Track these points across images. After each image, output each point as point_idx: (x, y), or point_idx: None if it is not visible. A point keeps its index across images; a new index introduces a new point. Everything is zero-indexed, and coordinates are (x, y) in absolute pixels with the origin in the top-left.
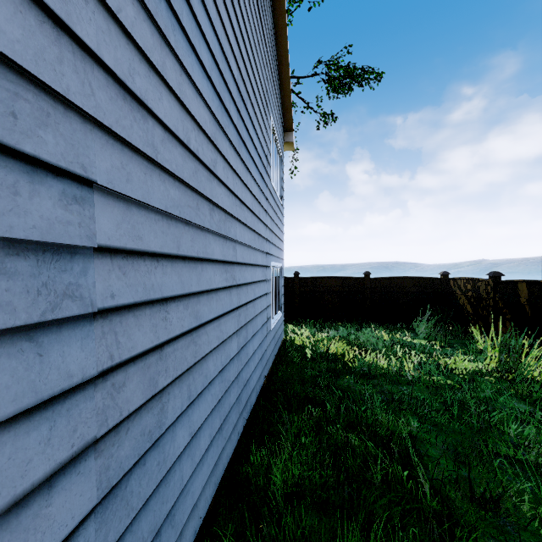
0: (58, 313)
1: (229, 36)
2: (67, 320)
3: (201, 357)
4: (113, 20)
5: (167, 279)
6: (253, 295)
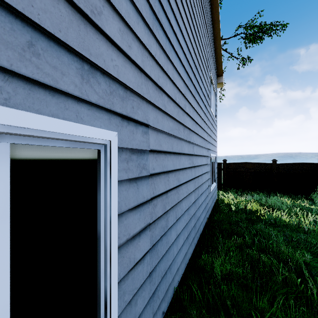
0: (141, 174)
1: (191, 39)
2: (143, 177)
3: (180, 200)
4: (153, 60)
5: (168, 163)
6: (201, 172)
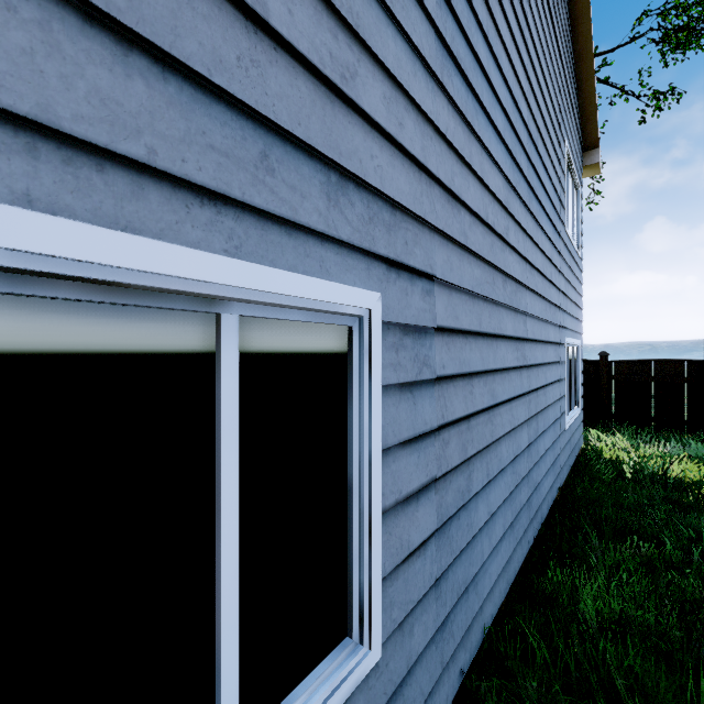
0: (421, 376)
1: (520, 78)
2: (423, 382)
3: (496, 439)
4: (443, 141)
5: (472, 355)
6: (544, 380)
